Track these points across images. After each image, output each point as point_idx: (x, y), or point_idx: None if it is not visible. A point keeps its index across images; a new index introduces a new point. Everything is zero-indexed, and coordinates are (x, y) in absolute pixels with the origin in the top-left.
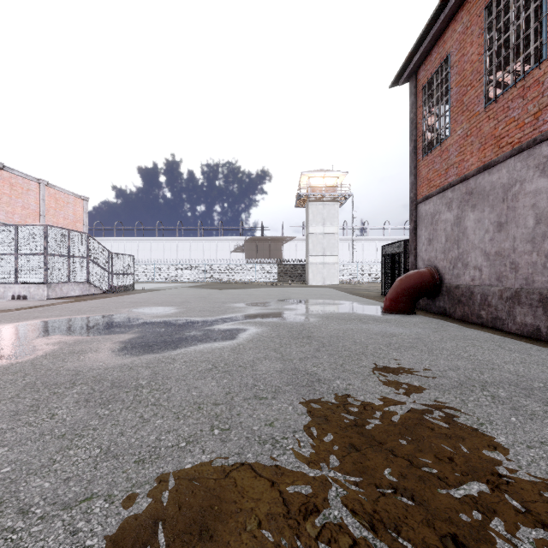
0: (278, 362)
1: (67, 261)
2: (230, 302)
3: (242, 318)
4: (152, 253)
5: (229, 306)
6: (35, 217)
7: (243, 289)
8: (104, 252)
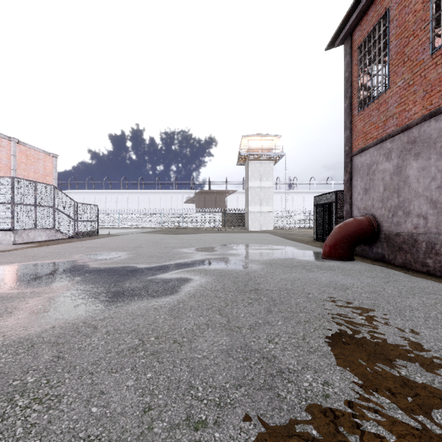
0: (224, 333)
1: (33, 210)
2: (179, 247)
3: (188, 266)
4: (118, 203)
5: (178, 251)
6: (7, 170)
7: (192, 234)
8: (70, 202)
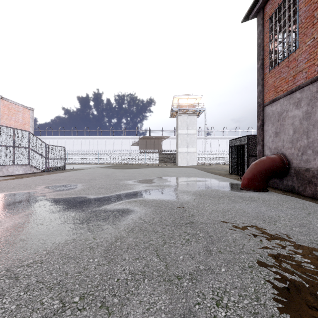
0: (162, 288)
1: (12, 150)
2: (125, 179)
3: (130, 196)
4: (82, 146)
5: (123, 183)
6: None
7: (136, 169)
8: (42, 144)
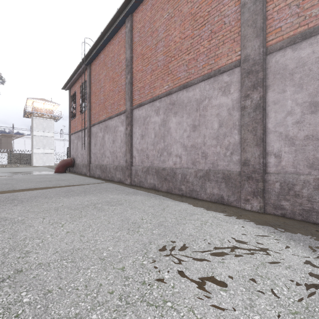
0: None
1: None
2: None
3: None
4: None
5: None
6: None
7: None
8: None
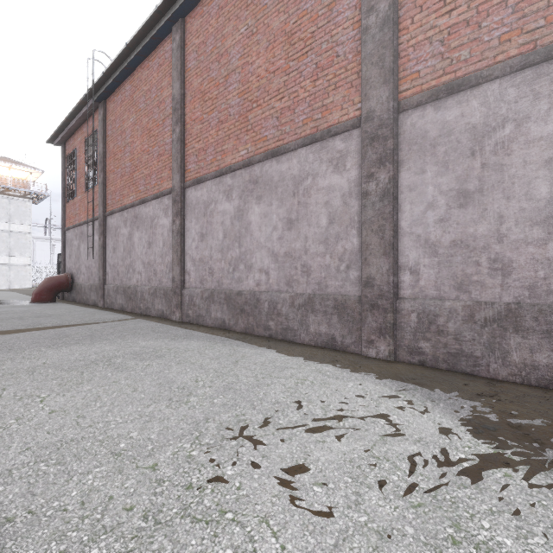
0: None
1: None
2: None
3: None
4: None
5: None
6: None
7: None
8: None
